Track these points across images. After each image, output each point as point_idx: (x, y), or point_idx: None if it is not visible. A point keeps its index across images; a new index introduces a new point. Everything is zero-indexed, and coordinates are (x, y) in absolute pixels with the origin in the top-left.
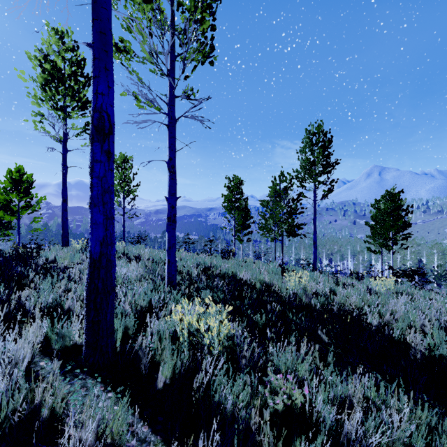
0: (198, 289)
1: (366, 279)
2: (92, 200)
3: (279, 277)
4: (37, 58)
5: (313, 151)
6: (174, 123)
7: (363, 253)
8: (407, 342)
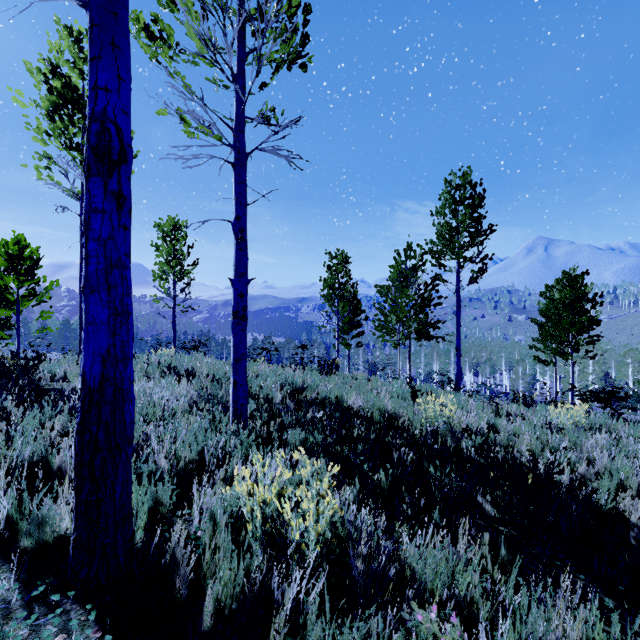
0: (283, 426)
1: (540, 406)
2: (88, 280)
3: (409, 404)
4: (41, 71)
5: (456, 213)
6: (243, 161)
7: (524, 363)
8: (620, 514)
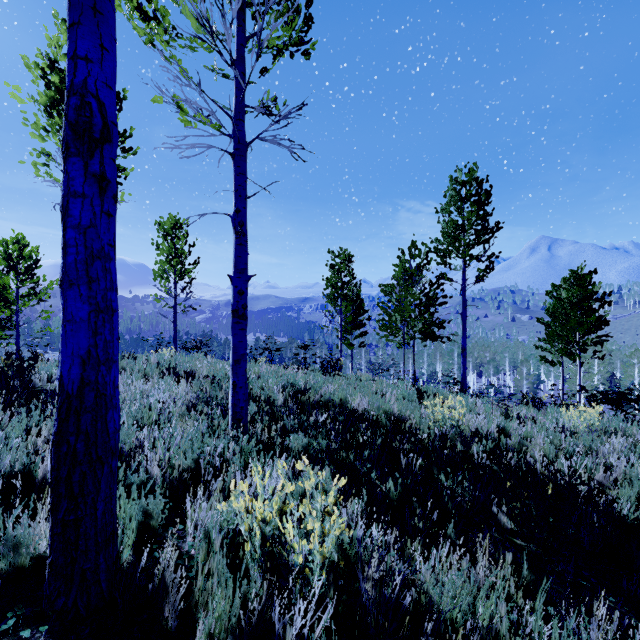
0: (285, 430)
1: (550, 408)
2: (66, 273)
3: (415, 406)
4: (39, 66)
5: (461, 210)
6: (243, 151)
7: (528, 363)
8: None
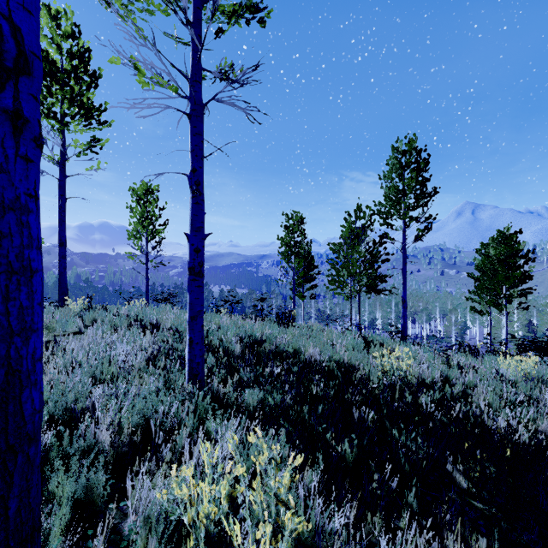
0: (241, 384)
1: (487, 357)
2: None
3: (364, 356)
4: None
5: (402, 177)
6: (199, 112)
7: (456, 311)
8: None
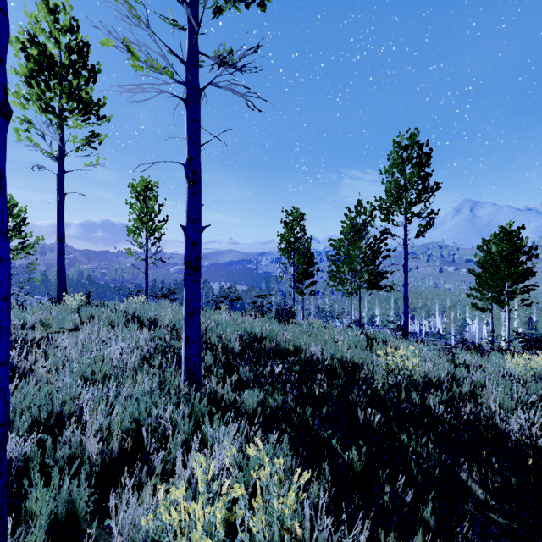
0: (240, 384)
1: (493, 355)
2: None
3: (367, 355)
4: (19, 40)
5: (404, 172)
6: (196, 97)
7: (456, 308)
8: None
